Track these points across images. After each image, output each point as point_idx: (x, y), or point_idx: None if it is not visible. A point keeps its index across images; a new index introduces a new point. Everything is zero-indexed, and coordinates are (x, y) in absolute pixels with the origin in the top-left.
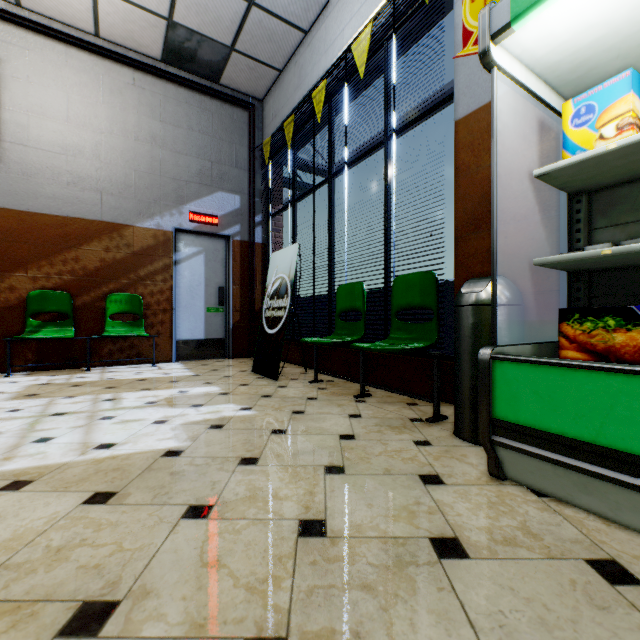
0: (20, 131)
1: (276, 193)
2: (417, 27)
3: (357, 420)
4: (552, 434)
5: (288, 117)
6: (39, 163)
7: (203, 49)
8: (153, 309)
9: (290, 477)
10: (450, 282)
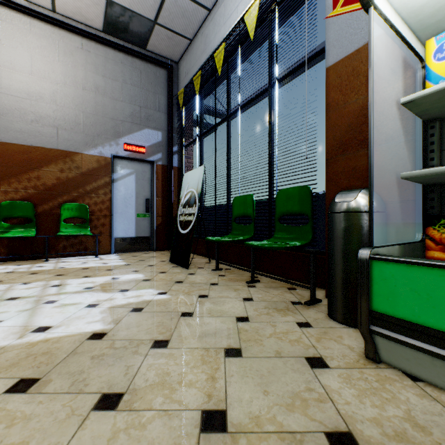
0: None
1: (188, 130)
2: (293, 2)
3: (250, 303)
4: (431, 329)
5: (196, 73)
6: (9, 105)
7: (133, 22)
8: (96, 215)
9: (195, 361)
10: (320, 194)
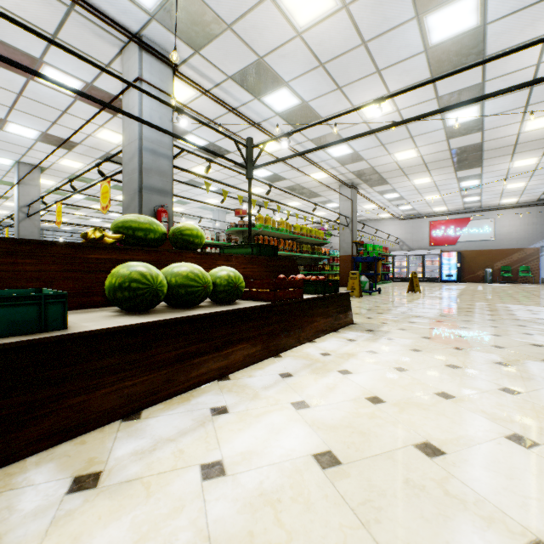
0: (498, 232)
1: None
2: None
3: None
4: None
5: None
6: (502, 238)
7: None
8: (532, 269)
9: None
10: None
